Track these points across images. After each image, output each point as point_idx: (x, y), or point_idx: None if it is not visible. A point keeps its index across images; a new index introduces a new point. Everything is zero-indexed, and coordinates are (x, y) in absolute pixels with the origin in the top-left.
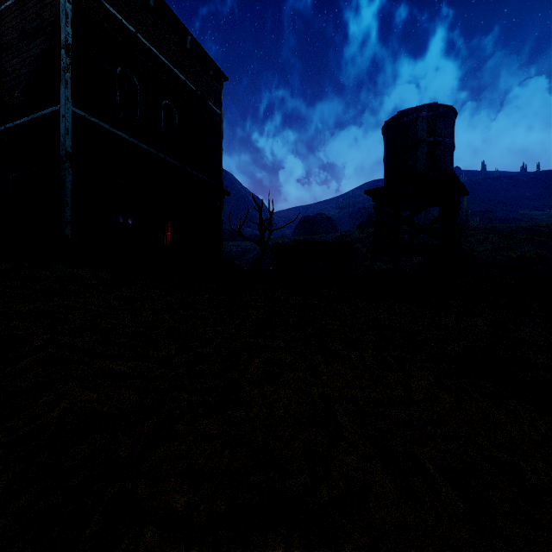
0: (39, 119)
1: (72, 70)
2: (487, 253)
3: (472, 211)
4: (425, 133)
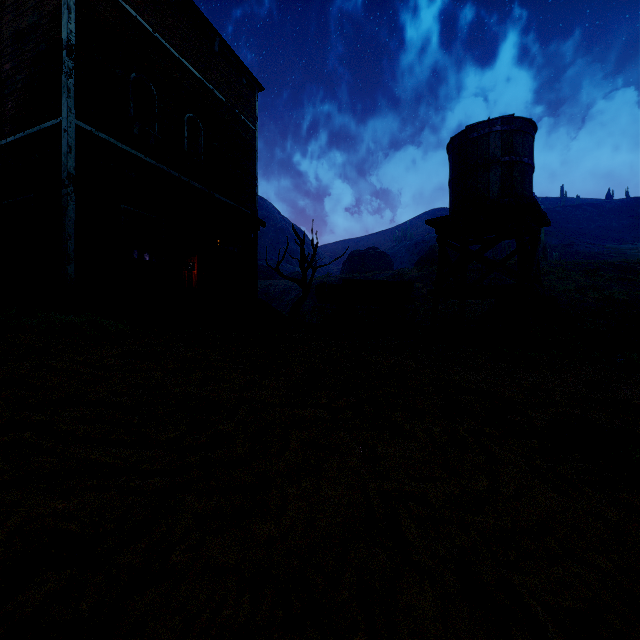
0: (36, 135)
1: (75, 75)
2: (570, 294)
3: (550, 245)
4: (499, 151)
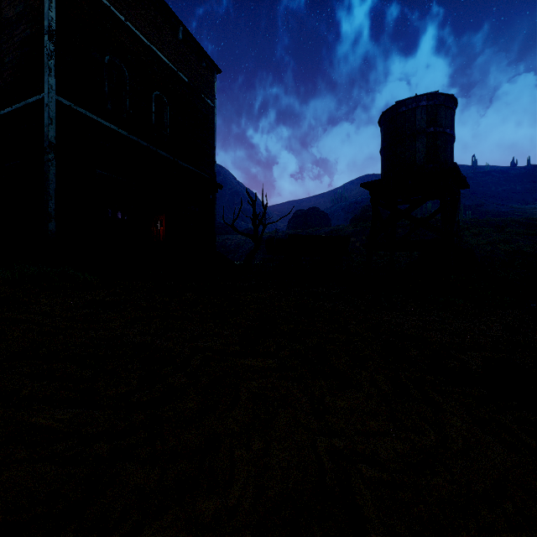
0: (22, 109)
1: (56, 57)
2: (483, 247)
3: (463, 205)
4: (425, 123)
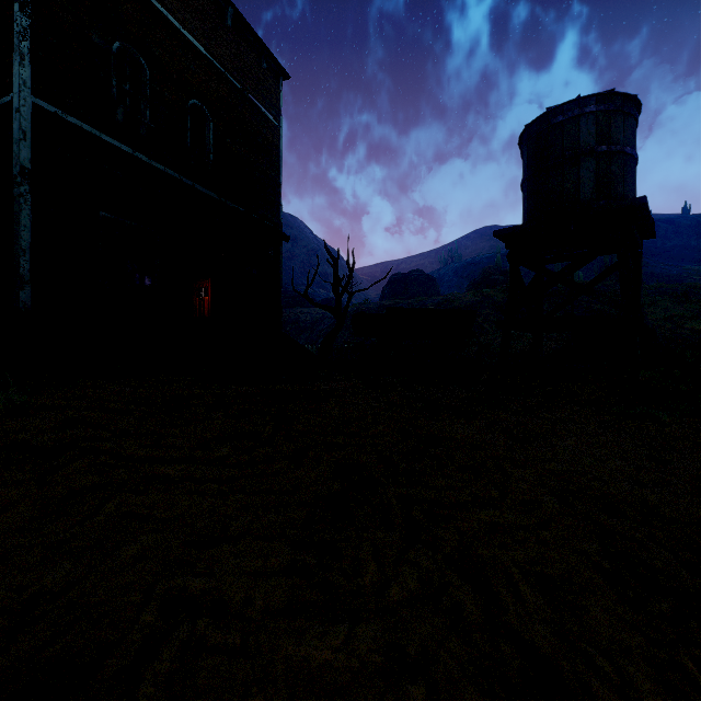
0: None
1: (32, 38)
2: (660, 323)
3: None
4: (593, 138)
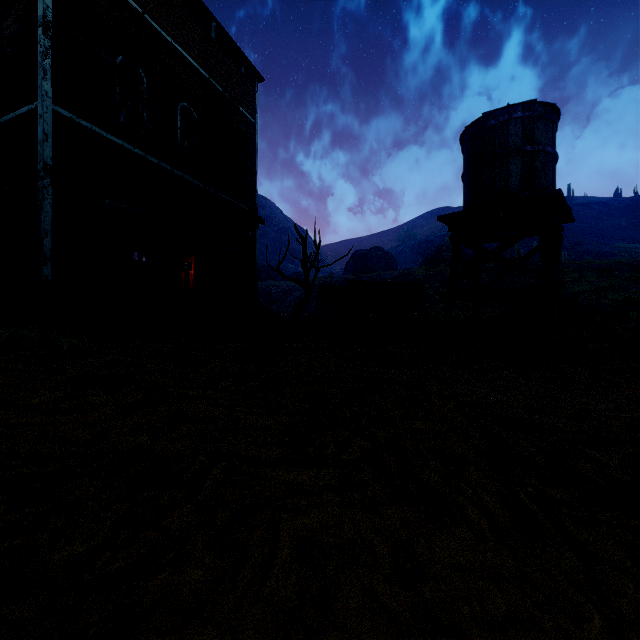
0: (11, 122)
1: (53, 56)
2: (586, 295)
3: None
4: (520, 140)
